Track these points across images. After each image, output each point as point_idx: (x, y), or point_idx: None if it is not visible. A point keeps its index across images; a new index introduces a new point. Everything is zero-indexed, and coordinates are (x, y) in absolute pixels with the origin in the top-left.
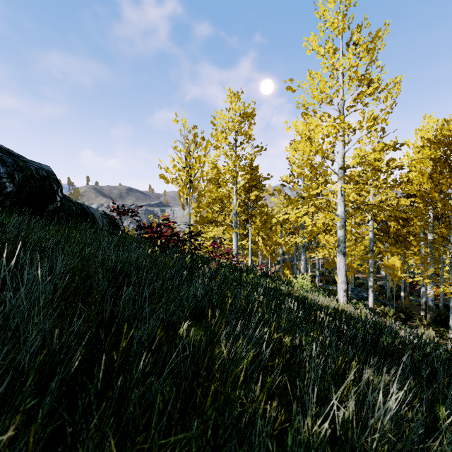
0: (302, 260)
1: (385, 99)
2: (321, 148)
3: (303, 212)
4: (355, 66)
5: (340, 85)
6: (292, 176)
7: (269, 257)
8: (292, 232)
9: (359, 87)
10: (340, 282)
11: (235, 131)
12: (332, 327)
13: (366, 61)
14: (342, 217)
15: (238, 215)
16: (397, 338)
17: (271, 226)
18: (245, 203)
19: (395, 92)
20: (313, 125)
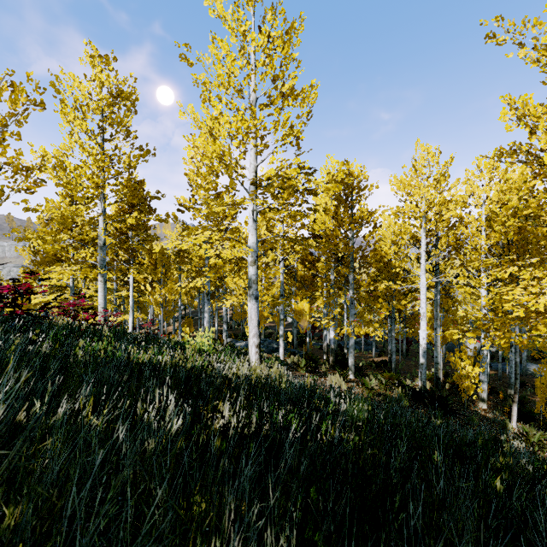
0: (206, 312)
1: (303, 102)
2: (228, 148)
3: (203, 238)
4: (270, 49)
5: (253, 70)
6: (192, 199)
7: (162, 311)
8: (194, 277)
9: (273, 88)
10: (252, 335)
11: (102, 116)
12: (246, 434)
13: (282, 53)
14: (254, 249)
15: (115, 254)
16: (339, 416)
17: (167, 270)
18: (122, 233)
19: (312, 98)
20: (217, 110)
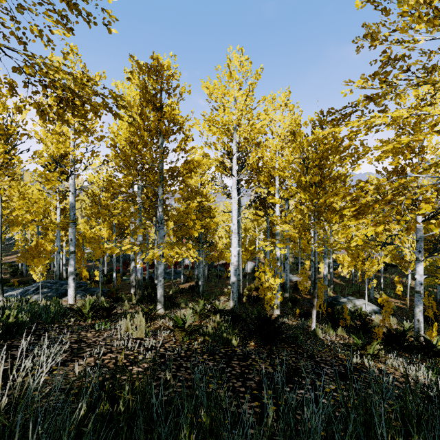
0: None
1: None
2: None
3: None
4: None
5: None
6: None
7: None
8: None
9: None
10: None
11: None
12: None
13: None
14: None
15: None
16: None
17: None
18: None
19: None
20: None
